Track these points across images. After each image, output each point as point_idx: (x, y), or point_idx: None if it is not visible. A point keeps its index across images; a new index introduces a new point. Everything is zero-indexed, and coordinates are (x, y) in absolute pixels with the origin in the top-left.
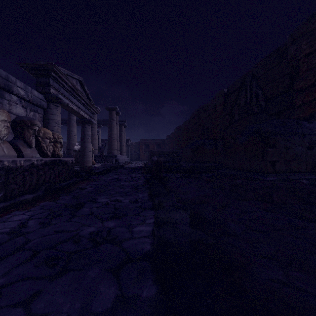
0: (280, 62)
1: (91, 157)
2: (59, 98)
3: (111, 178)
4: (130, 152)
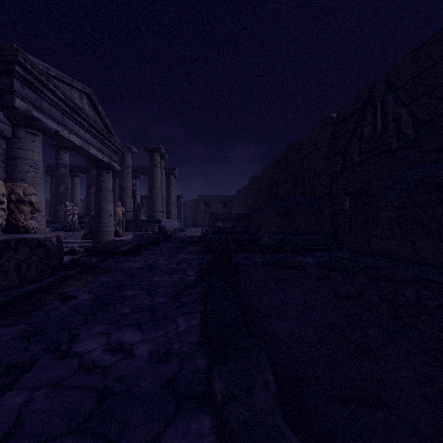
0: None
1: (112, 226)
2: (34, 119)
3: (140, 266)
4: (183, 214)
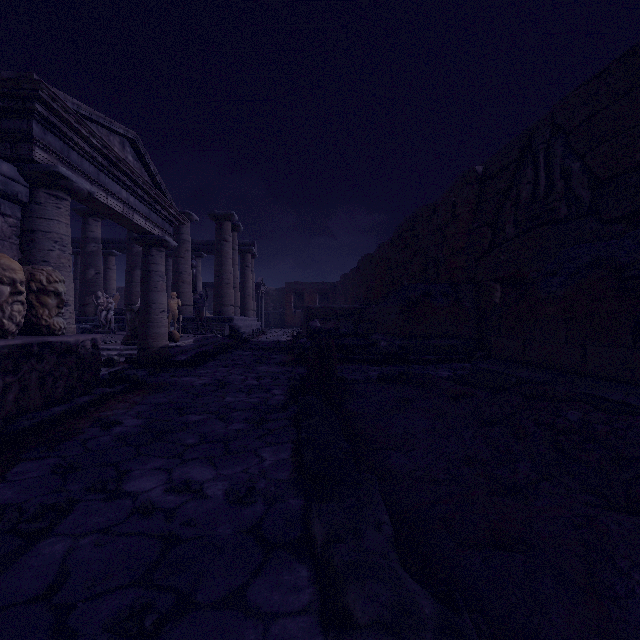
0: (637, 85)
1: (165, 326)
2: (60, 177)
3: (206, 382)
4: (264, 309)
